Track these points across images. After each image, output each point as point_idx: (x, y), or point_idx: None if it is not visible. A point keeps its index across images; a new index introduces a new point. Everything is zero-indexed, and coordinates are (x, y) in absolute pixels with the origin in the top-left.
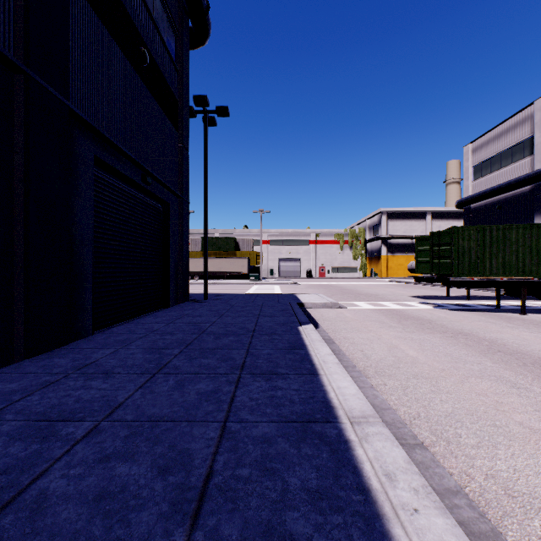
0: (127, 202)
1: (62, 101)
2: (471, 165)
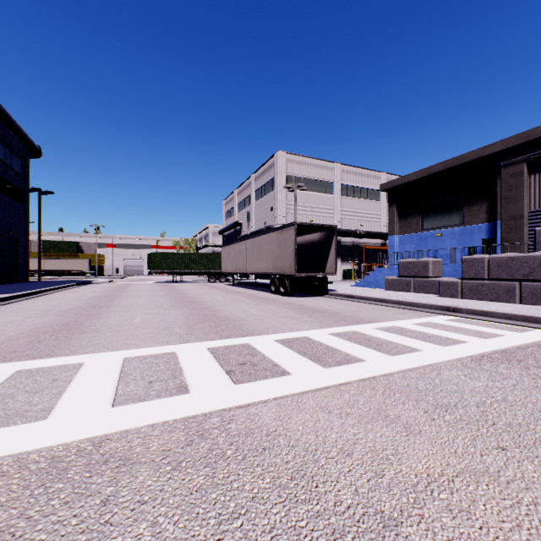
0: (1, 242)
1: None
2: (224, 212)
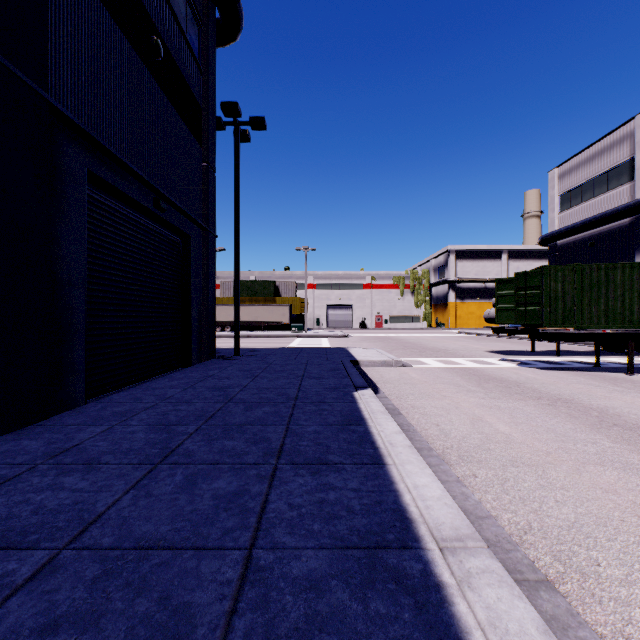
0: (134, 233)
1: (39, 92)
2: (557, 193)
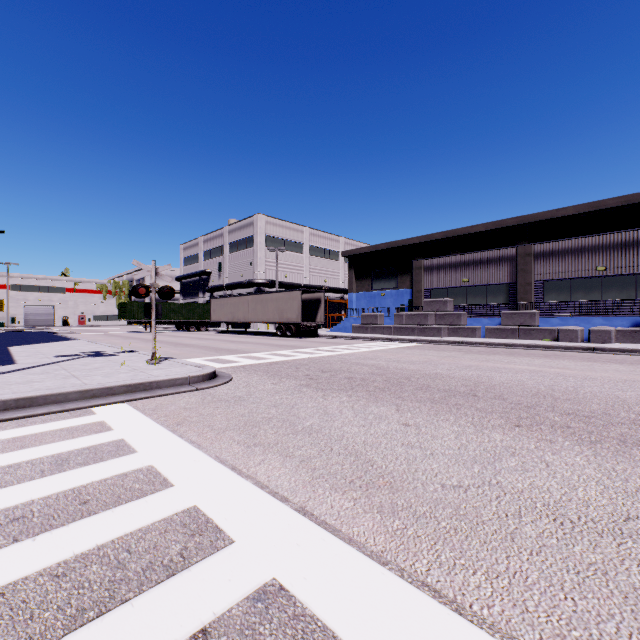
0: None
1: None
2: (183, 257)
